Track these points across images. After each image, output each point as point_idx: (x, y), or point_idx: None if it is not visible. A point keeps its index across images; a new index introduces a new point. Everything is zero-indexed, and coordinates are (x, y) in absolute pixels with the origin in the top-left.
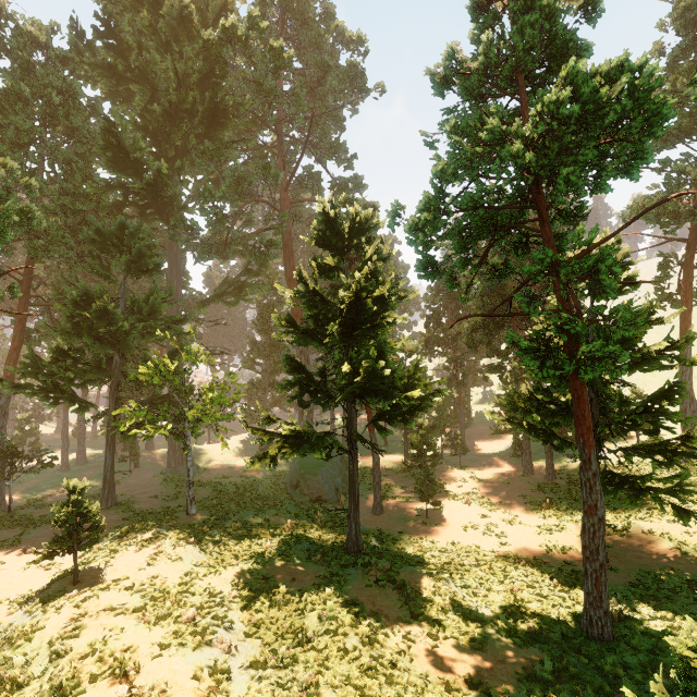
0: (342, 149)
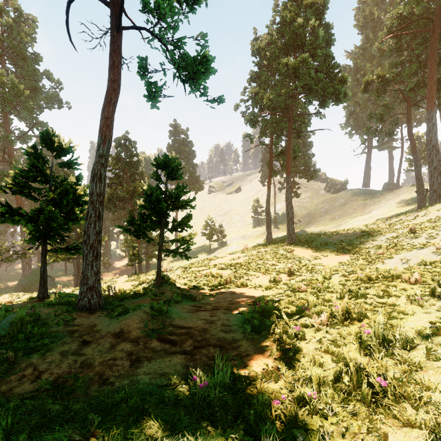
0: (45, 125)
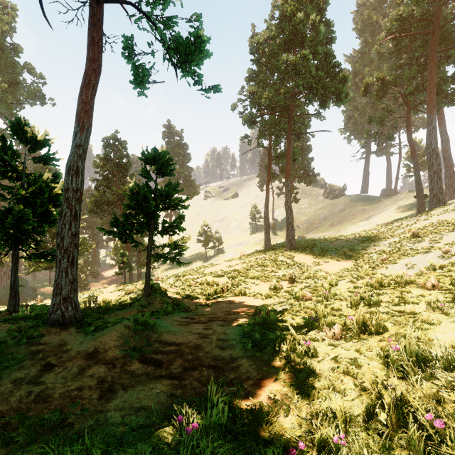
0: None
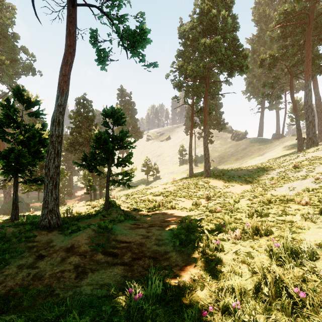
0: None
